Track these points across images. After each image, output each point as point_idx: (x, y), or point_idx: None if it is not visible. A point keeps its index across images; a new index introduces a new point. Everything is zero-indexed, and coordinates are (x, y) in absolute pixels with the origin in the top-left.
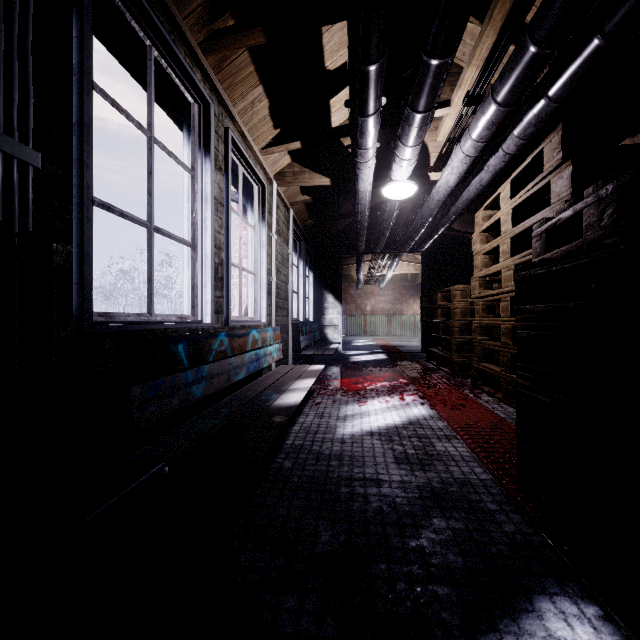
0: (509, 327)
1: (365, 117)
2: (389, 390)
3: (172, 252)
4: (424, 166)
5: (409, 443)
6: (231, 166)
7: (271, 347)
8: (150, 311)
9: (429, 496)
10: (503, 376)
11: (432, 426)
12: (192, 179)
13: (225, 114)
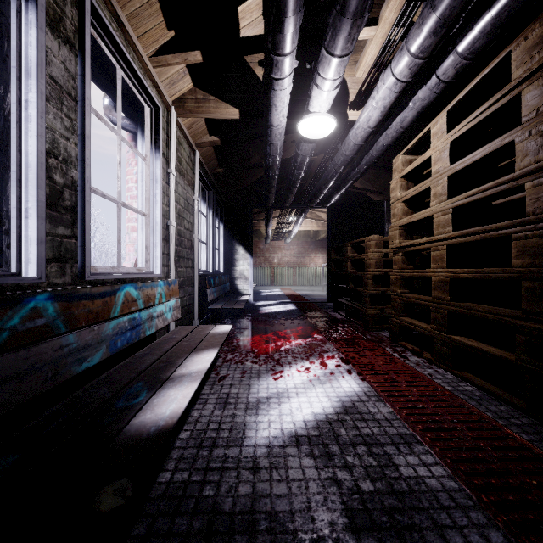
0: (445, 280)
1: None
2: (306, 351)
3: (92, 207)
4: (343, 103)
5: (357, 461)
6: (113, 78)
7: (162, 306)
8: None
9: None
10: (436, 335)
11: (375, 415)
12: None
13: None
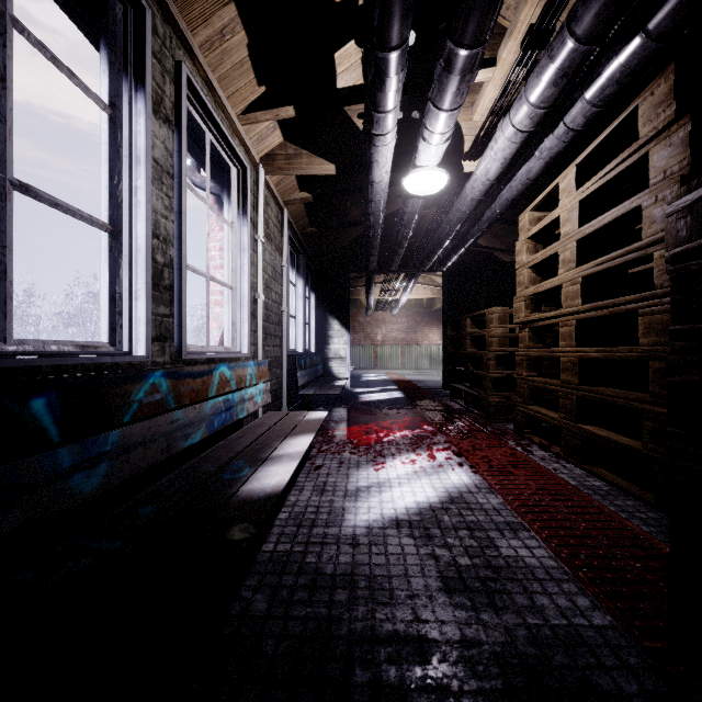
0: (574, 360)
1: (386, 51)
2: (413, 443)
3: None
4: (457, 152)
5: (457, 542)
6: (199, 139)
7: (253, 388)
8: (1, 334)
9: (522, 686)
10: (564, 425)
11: (483, 505)
12: (111, 123)
13: (177, 41)
